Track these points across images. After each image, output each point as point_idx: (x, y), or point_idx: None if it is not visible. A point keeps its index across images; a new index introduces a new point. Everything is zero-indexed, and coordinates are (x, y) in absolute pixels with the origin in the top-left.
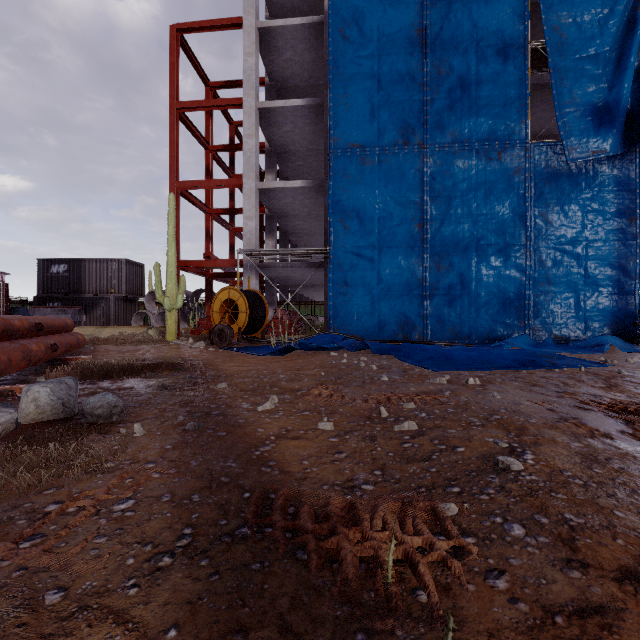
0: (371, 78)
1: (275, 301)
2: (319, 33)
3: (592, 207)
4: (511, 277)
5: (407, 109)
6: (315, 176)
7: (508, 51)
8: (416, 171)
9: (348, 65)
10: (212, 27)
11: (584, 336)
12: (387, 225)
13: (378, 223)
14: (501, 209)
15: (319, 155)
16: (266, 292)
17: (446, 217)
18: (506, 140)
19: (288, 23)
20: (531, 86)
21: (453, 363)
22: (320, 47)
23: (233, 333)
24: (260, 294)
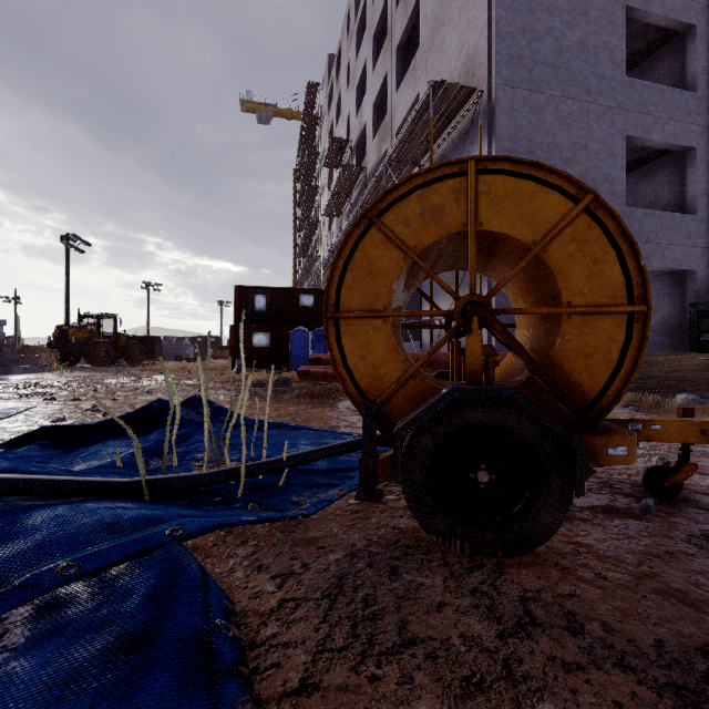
0: None
1: None
2: None
3: None
4: None
5: None
6: None
7: None
8: None
9: None
10: None
11: None
12: None
13: None
14: None
15: None
16: None
17: None
18: None
19: None
20: None
21: None
22: None
23: None
24: (381, 206)
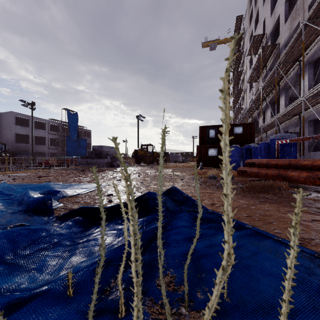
0: None
1: None
2: None
3: None
4: None
5: None
6: None
7: None
8: None
9: None
10: None
11: None
12: None
13: None
14: None
15: None
16: None
17: None
18: None
19: None
20: None
21: (77, 187)
22: None
23: None
24: None
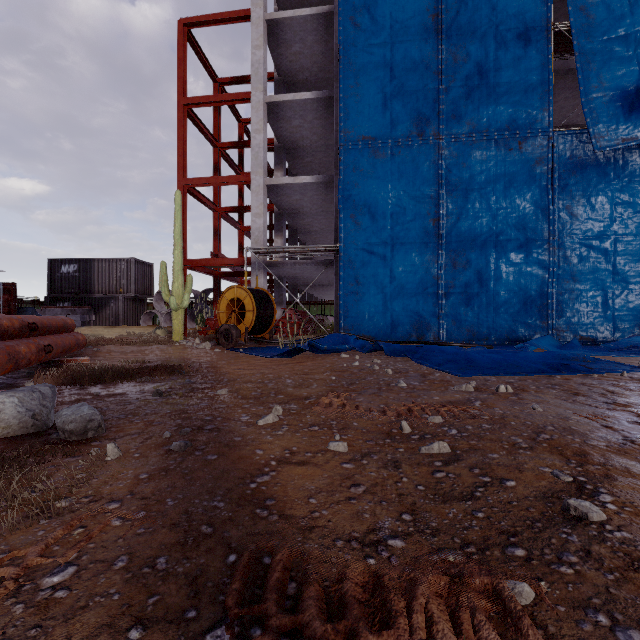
0: (383, 67)
1: (284, 300)
2: (329, 24)
3: (621, 199)
4: (533, 274)
5: (421, 99)
6: (325, 173)
7: (529, 34)
8: (431, 163)
9: (359, 54)
10: (220, 21)
11: (613, 337)
12: (400, 220)
13: (391, 218)
14: (522, 202)
15: (329, 151)
16: (275, 291)
17: (463, 211)
18: (527, 129)
19: (297, 14)
20: (553, 72)
21: (476, 367)
22: (330, 38)
23: (240, 333)
24: (268, 293)
